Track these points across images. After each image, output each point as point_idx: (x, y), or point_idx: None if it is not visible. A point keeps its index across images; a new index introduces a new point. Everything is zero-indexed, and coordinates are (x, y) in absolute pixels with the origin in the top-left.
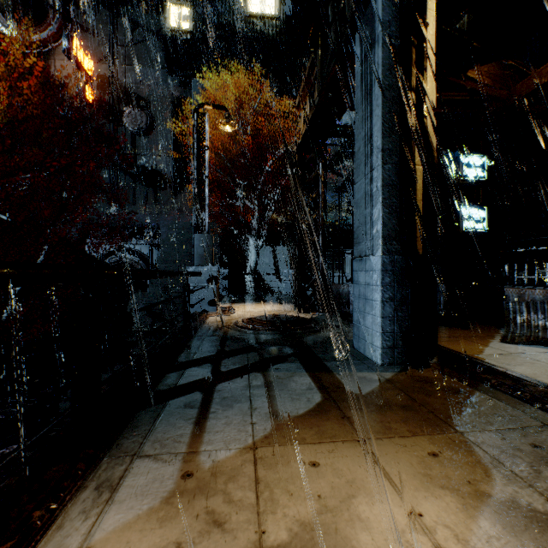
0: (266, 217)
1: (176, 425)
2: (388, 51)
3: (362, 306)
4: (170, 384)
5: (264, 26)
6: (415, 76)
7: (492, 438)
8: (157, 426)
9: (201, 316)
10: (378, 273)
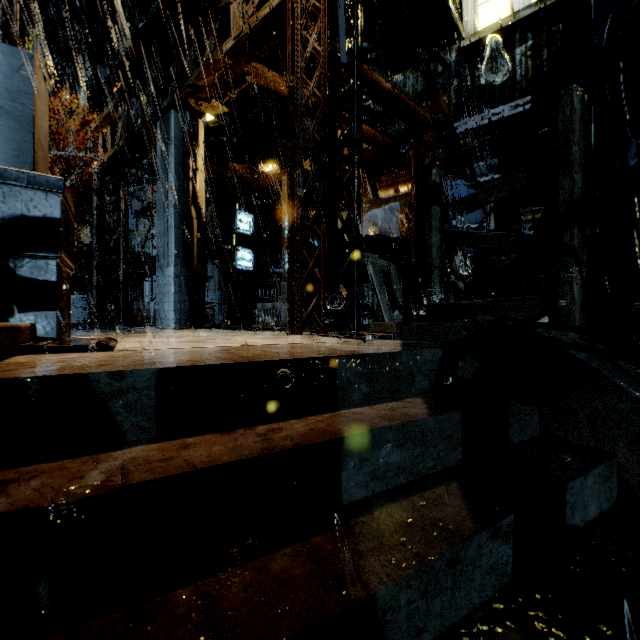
0: None
1: None
2: (178, 150)
3: (162, 299)
4: None
5: None
6: (193, 171)
7: (214, 331)
8: None
9: None
10: (172, 277)
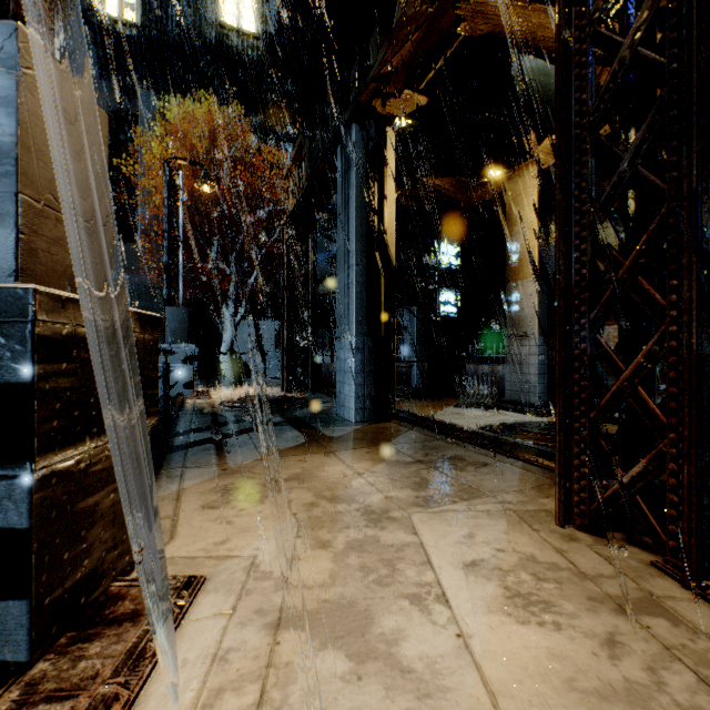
0: (246, 283)
1: (203, 457)
2: (360, 178)
3: (342, 378)
4: (183, 442)
5: (241, 43)
6: (379, 202)
7: (404, 445)
8: (190, 458)
9: (178, 399)
10: (352, 351)
